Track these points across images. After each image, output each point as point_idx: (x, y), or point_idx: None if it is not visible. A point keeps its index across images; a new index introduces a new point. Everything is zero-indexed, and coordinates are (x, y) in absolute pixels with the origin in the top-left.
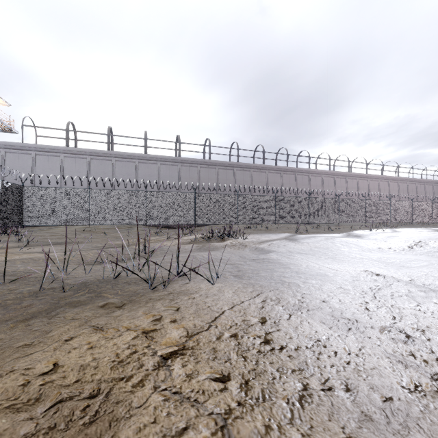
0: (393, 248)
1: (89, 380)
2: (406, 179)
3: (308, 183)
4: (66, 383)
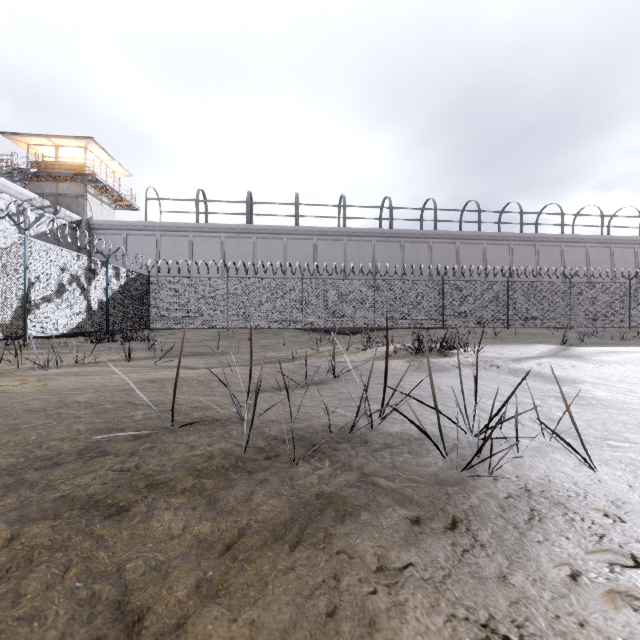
0: None
1: None
2: None
3: (560, 258)
4: None
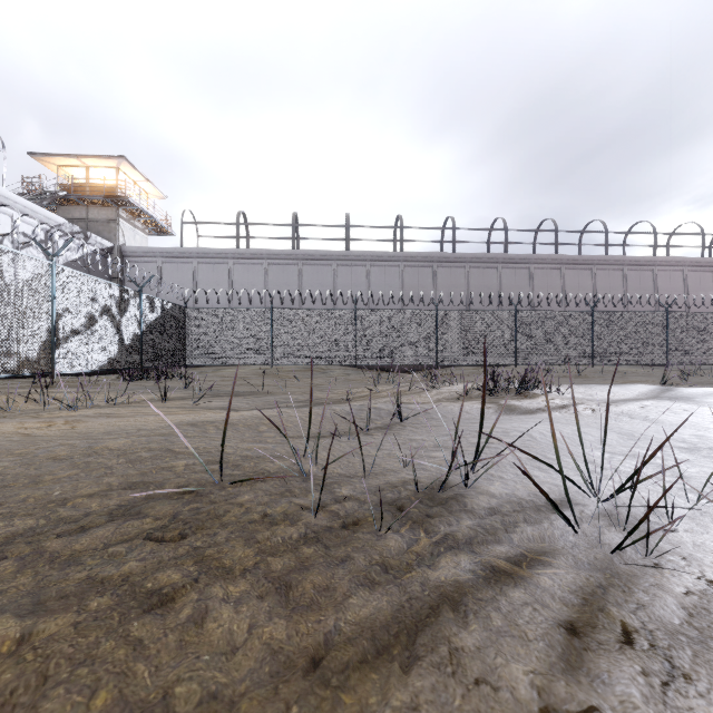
0: None
1: None
2: None
3: (653, 284)
4: None
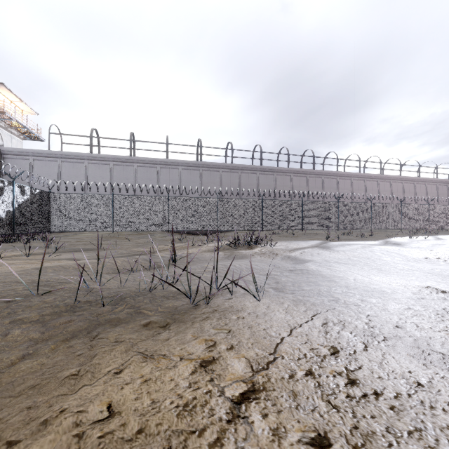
0: (442, 257)
1: (154, 434)
2: (446, 181)
3: (336, 186)
4: (127, 436)
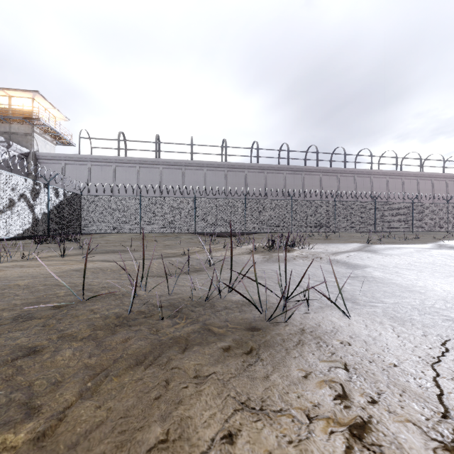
0: None
1: None
2: None
3: (370, 185)
4: None
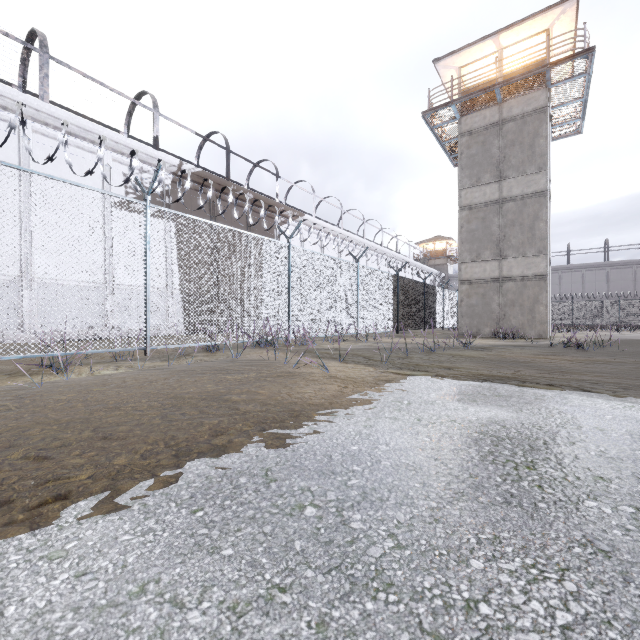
0: None
1: None
2: None
3: None
4: None
